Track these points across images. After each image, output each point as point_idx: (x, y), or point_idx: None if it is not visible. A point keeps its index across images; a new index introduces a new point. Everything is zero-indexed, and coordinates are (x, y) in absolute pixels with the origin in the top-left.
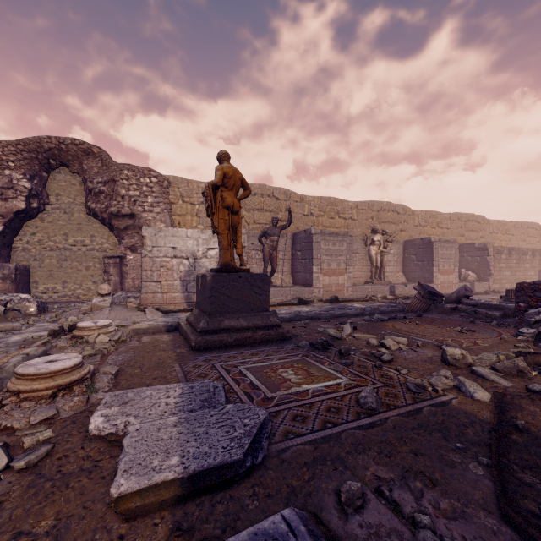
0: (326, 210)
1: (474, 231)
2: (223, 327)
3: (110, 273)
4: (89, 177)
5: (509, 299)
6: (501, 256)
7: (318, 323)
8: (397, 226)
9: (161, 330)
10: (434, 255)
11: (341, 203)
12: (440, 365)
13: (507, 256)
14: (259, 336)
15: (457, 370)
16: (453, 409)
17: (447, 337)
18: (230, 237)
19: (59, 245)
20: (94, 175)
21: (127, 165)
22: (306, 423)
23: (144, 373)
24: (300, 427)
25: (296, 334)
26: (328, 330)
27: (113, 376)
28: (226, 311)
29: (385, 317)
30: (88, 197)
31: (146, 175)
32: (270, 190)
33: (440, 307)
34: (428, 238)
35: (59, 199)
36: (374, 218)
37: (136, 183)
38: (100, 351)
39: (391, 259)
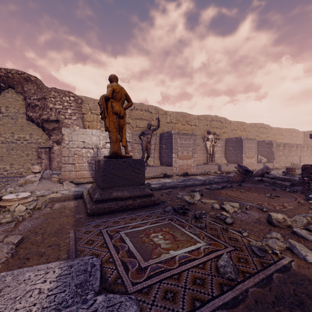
0: (180, 119)
1: (264, 133)
2: (112, 197)
3: (42, 158)
4: (28, 95)
5: (288, 173)
6: (280, 148)
7: (177, 191)
8: (221, 130)
9: (70, 198)
10: (243, 147)
11: (189, 116)
12: (268, 226)
13: (283, 148)
14: (137, 203)
15: (281, 231)
16: (296, 275)
17: (264, 202)
18: (117, 133)
19: (8, 140)
20: (31, 94)
21: (54, 88)
22: (176, 303)
23: (44, 240)
24: (171, 308)
25: (163, 200)
26: (184, 197)
27: (14, 245)
28: (115, 185)
29: (219, 186)
30: (27, 108)
31: (67, 95)
32: (146, 107)
33: (251, 179)
34: (239, 137)
35: (8, 110)
36: (208, 125)
37: (60, 100)
38: (16, 218)
39: (218, 150)
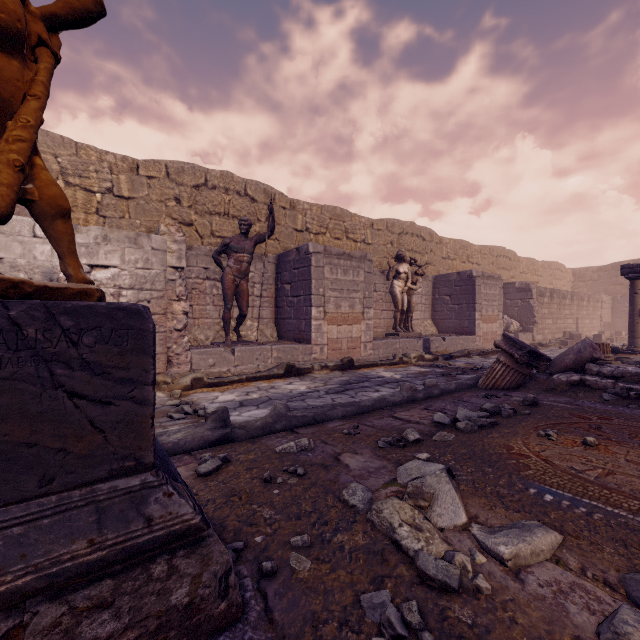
0: (329, 225)
1: (505, 269)
2: None
3: None
4: None
5: None
6: (544, 299)
7: (333, 443)
8: (423, 257)
9: None
10: (476, 296)
11: (350, 217)
12: None
13: (549, 300)
14: None
15: None
16: None
17: None
18: None
19: None
20: None
21: None
22: None
23: None
24: None
25: (265, 565)
26: (385, 514)
27: None
28: None
29: (478, 413)
30: None
31: None
32: (241, 184)
33: (544, 379)
34: (468, 272)
35: None
36: (395, 243)
37: None
38: None
39: (419, 302)
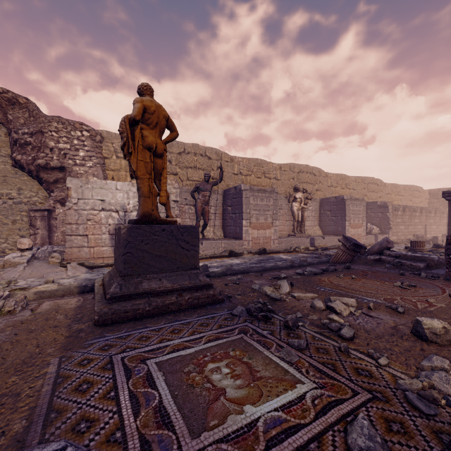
0: (254, 170)
1: (374, 192)
2: (141, 291)
3: (36, 227)
4: (13, 127)
5: (413, 249)
6: (398, 213)
7: (251, 278)
8: (314, 186)
9: (73, 291)
10: (346, 211)
11: (266, 164)
12: (416, 342)
13: (402, 213)
14: (185, 300)
15: (444, 351)
16: None
17: (394, 295)
18: (152, 182)
19: None
20: (19, 125)
21: (56, 117)
22: None
23: None
24: None
25: (229, 295)
26: (264, 289)
27: None
28: (146, 271)
29: (317, 270)
30: (13, 148)
31: (77, 128)
32: (203, 150)
33: (363, 258)
34: (341, 196)
35: None
36: (295, 179)
37: (66, 135)
38: None
39: (310, 215)
